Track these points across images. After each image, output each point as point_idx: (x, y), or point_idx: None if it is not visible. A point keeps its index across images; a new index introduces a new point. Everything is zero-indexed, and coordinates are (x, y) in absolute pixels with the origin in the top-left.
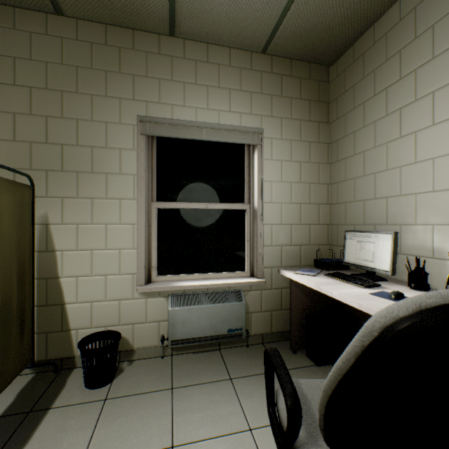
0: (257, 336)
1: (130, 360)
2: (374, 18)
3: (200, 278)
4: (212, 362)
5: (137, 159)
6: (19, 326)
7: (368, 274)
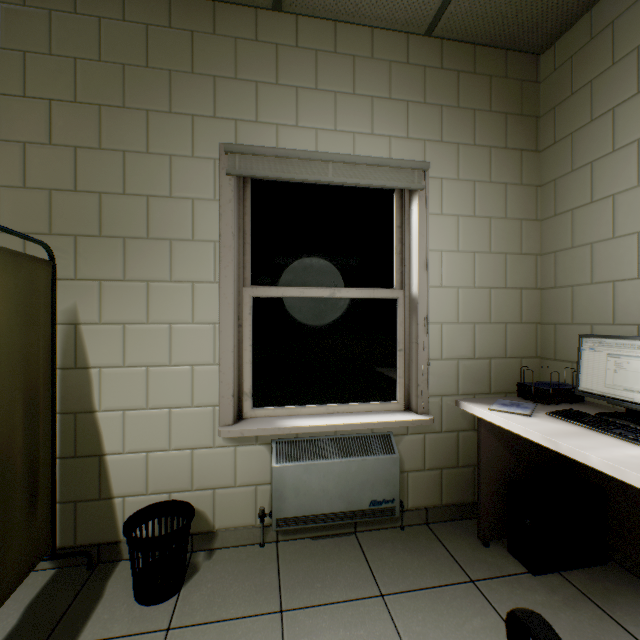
0: (418, 511)
1: (208, 548)
2: None
3: (322, 412)
4: (346, 558)
5: (220, 216)
6: (27, 495)
7: (633, 415)
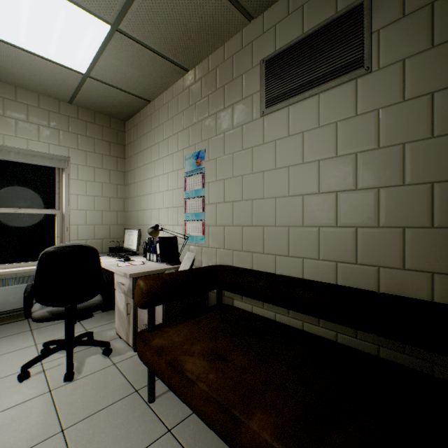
0: None
1: None
2: (139, 108)
3: (9, 267)
4: (19, 326)
5: None
6: None
7: (133, 253)
